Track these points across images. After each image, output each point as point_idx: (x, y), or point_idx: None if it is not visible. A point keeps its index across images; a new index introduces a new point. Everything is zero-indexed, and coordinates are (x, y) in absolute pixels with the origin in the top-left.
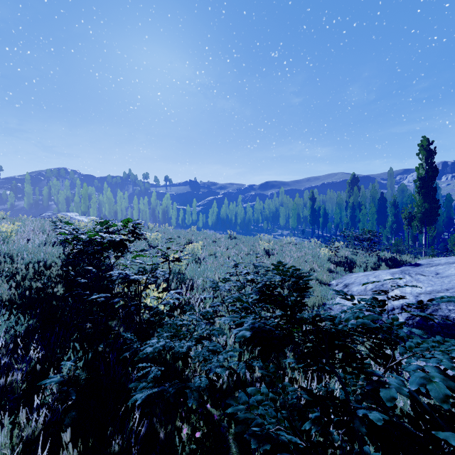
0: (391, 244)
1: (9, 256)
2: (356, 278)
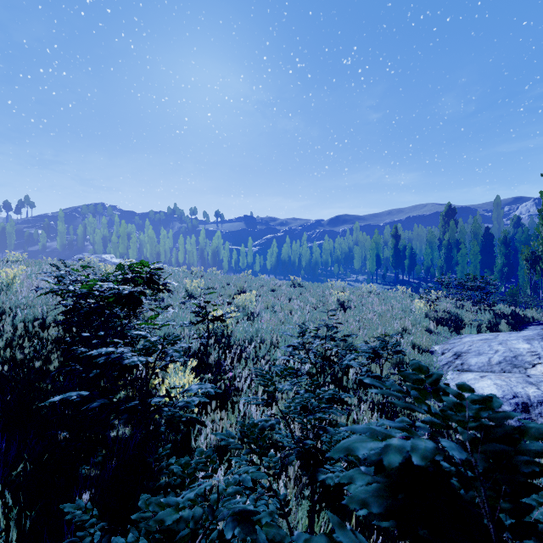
0: (501, 294)
1: (1, 311)
2: (471, 344)
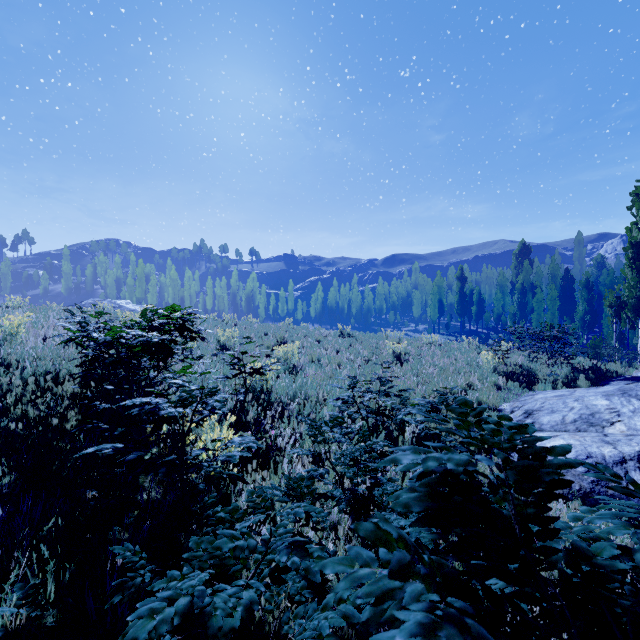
0: (582, 346)
1: (6, 363)
2: (544, 401)
